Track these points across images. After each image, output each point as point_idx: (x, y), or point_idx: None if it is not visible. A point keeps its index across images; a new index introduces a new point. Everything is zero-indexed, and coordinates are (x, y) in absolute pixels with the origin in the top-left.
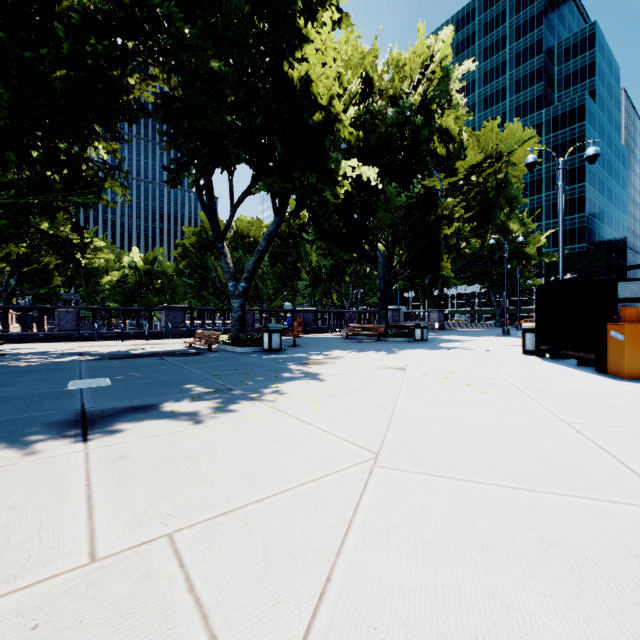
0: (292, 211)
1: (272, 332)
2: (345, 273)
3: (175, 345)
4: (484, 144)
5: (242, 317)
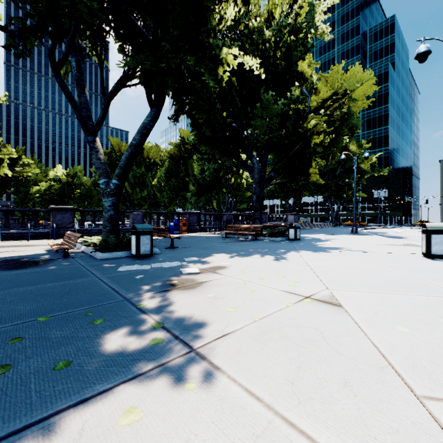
0: (173, 115)
1: (140, 234)
2: (222, 185)
3: (42, 247)
4: (331, 83)
5: (114, 217)
